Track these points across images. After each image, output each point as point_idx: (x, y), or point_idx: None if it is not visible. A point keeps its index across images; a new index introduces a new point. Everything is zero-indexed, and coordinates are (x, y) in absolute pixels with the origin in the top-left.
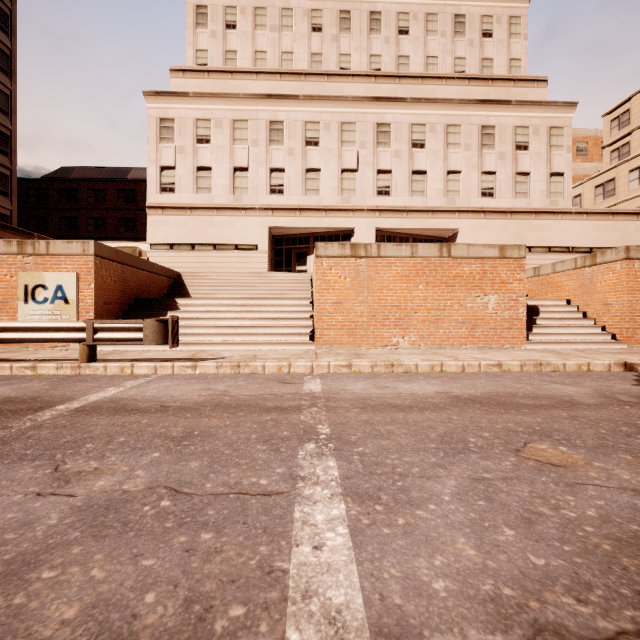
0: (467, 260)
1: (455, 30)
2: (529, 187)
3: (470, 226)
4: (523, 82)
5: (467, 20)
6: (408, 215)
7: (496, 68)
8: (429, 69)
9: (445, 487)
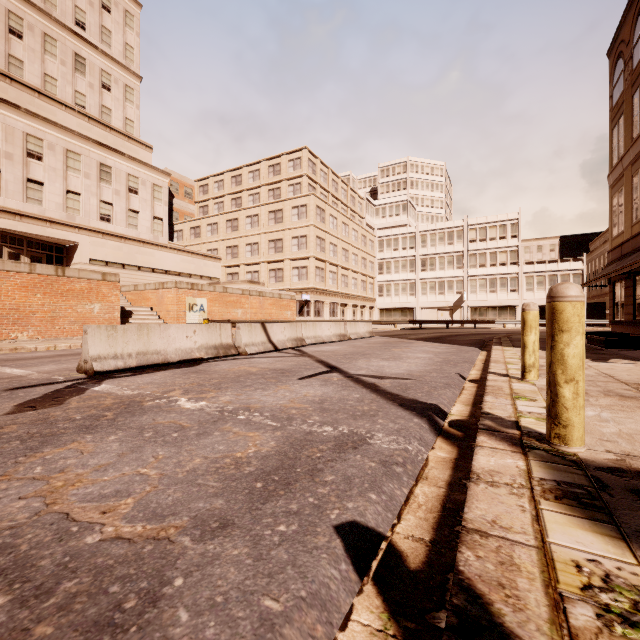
0: (79, 280)
1: (76, 66)
2: (139, 222)
3: (90, 242)
4: (135, 142)
5: (88, 65)
6: (23, 219)
7: (114, 119)
8: (48, 86)
9: (50, 364)
